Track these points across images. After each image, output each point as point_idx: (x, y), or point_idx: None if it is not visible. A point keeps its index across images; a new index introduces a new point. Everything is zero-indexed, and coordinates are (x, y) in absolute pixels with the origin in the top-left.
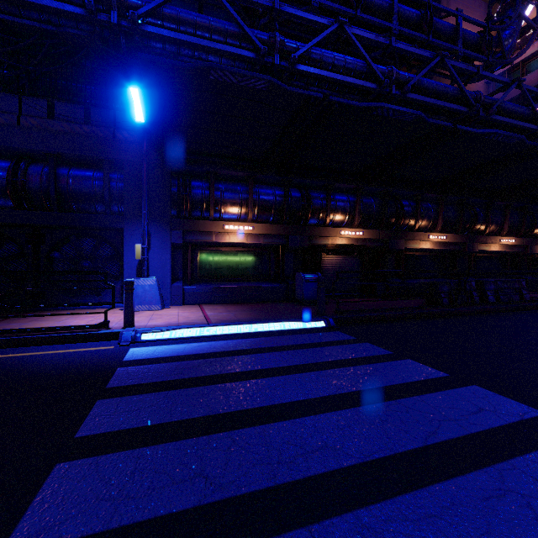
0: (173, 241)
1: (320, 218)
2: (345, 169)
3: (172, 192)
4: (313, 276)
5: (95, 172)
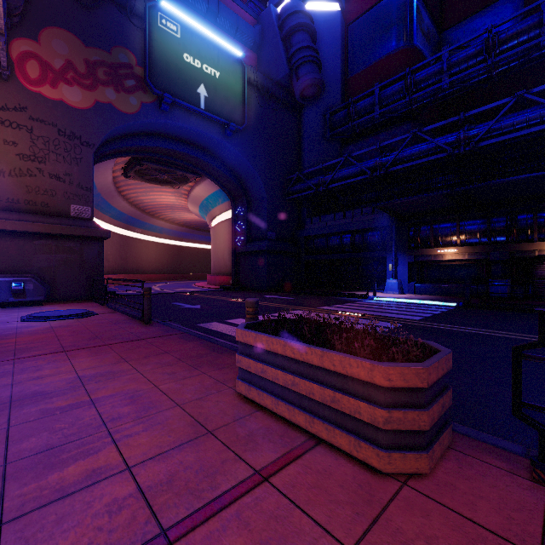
0: (409, 261)
1: (529, 234)
2: (544, 194)
3: (410, 235)
4: (501, 281)
5: (377, 232)
